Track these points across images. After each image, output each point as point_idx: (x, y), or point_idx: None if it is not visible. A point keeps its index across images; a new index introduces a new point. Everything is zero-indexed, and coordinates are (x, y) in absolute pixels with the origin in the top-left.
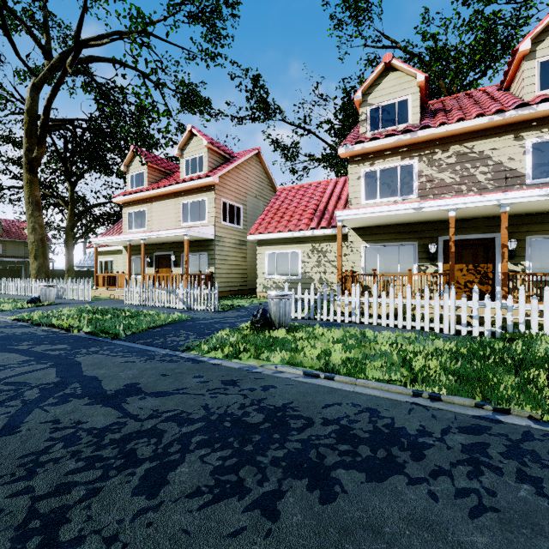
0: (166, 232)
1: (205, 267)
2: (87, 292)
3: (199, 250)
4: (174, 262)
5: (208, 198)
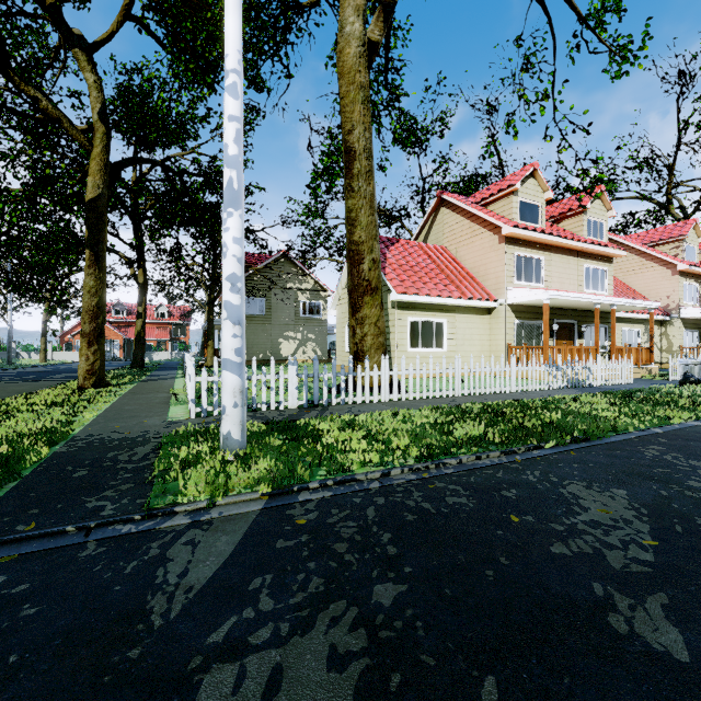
0: (646, 303)
1: (604, 340)
2: (629, 372)
3: (600, 321)
4: (581, 333)
5: (608, 269)
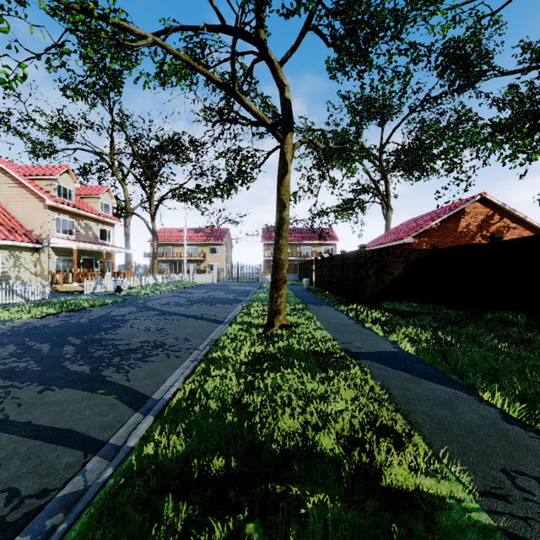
0: None
1: None
2: None
3: None
4: None
5: None
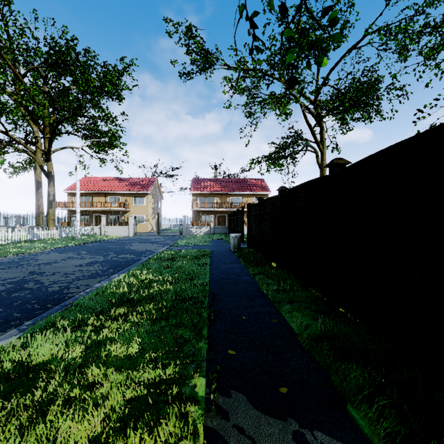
0: None
1: None
2: None
3: None
4: None
5: None
